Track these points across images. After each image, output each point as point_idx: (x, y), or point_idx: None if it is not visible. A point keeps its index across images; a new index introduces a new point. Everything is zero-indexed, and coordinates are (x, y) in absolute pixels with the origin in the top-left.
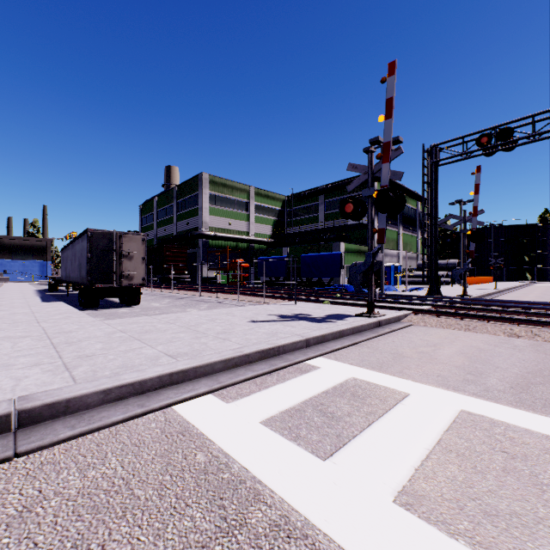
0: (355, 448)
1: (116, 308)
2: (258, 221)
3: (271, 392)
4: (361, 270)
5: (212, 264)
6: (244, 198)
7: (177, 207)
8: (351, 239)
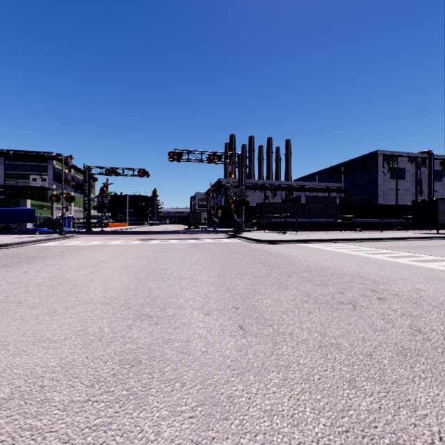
0: (68, 243)
1: None
2: None
3: (48, 244)
4: (59, 220)
5: None
6: None
7: None
8: (33, 196)
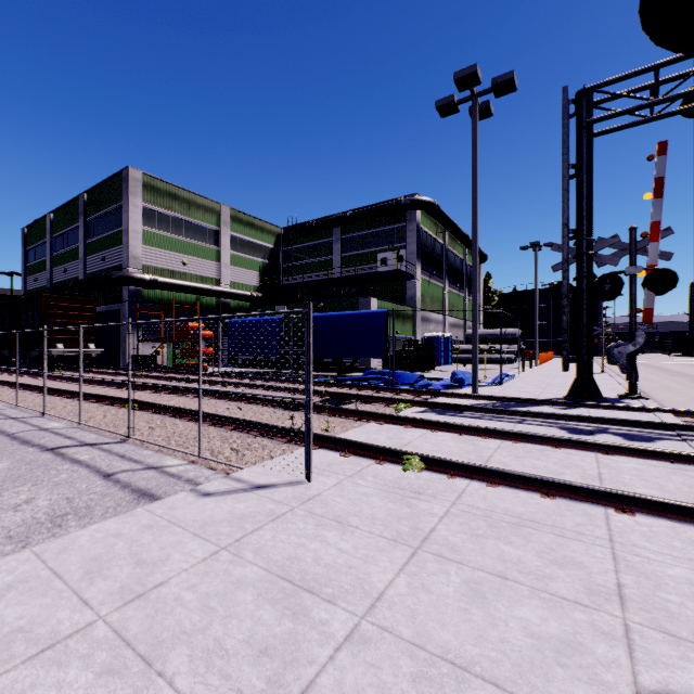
0: None
1: None
2: (236, 262)
3: None
4: None
5: (150, 331)
6: (211, 222)
7: (86, 230)
8: (381, 295)
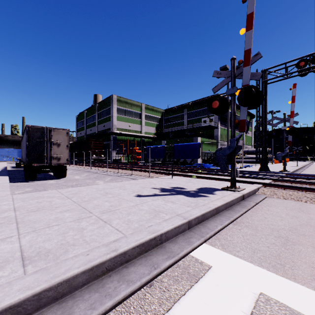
0: None
1: (47, 180)
2: (147, 124)
3: None
4: (226, 153)
5: (119, 150)
6: (138, 110)
7: (98, 116)
8: (203, 135)
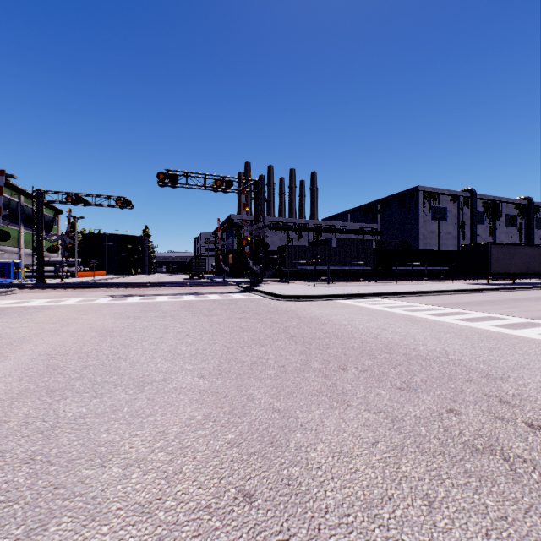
0: None
1: None
2: None
3: None
4: None
5: None
6: None
7: None
8: None
